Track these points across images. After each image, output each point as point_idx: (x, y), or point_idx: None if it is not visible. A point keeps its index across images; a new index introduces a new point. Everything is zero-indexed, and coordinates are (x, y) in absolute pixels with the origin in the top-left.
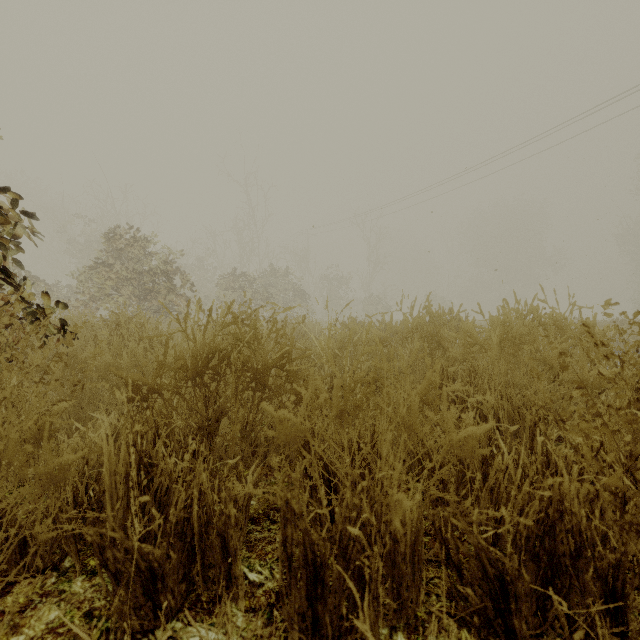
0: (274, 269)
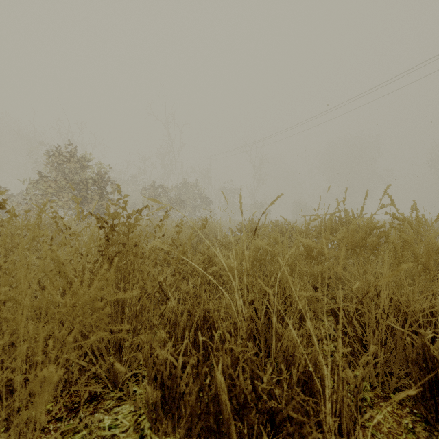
0: (186, 182)
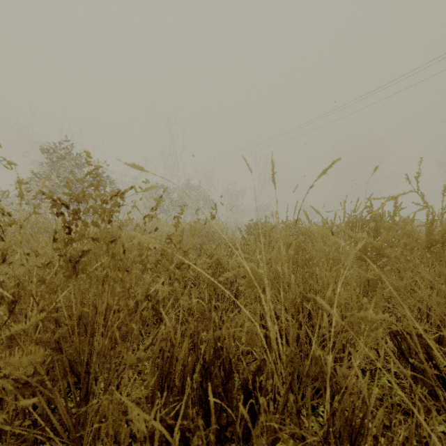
0: (188, 184)
